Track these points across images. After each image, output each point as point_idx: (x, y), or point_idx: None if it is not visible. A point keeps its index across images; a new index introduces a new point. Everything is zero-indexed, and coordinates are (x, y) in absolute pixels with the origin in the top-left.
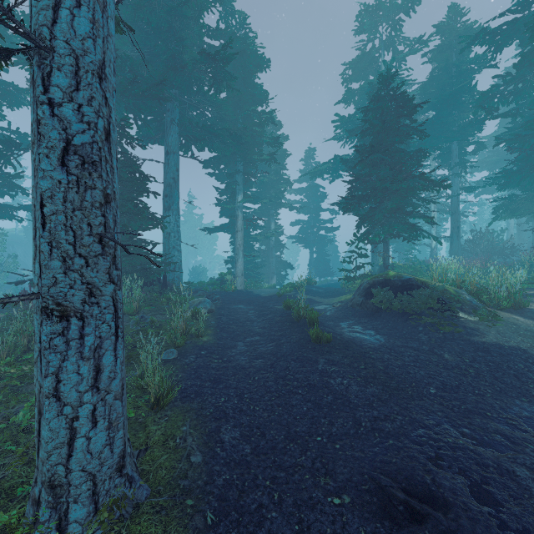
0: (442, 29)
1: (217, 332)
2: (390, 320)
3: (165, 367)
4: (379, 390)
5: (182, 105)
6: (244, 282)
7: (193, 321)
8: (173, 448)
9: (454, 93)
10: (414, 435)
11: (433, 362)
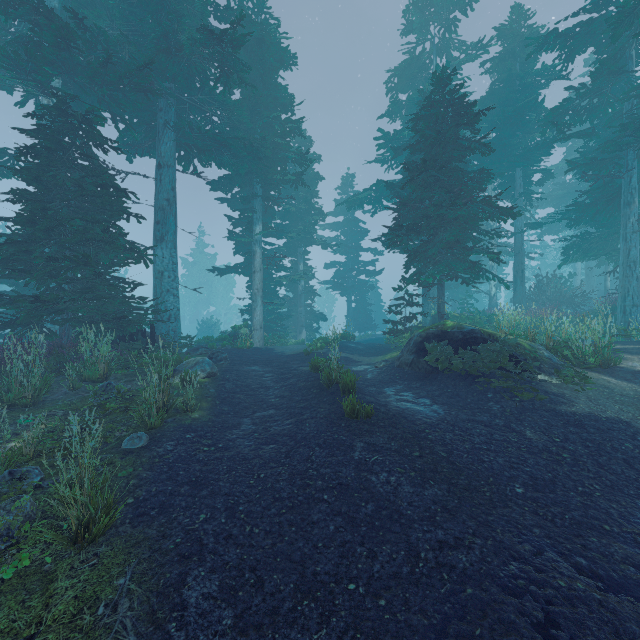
0: (504, 33)
1: (215, 404)
2: (449, 385)
3: (123, 462)
4: (442, 491)
5: (180, 105)
6: (263, 337)
7: (183, 389)
8: (86, 629)
9: (518, 109)
10: (504, 574)
11: (512, 443)
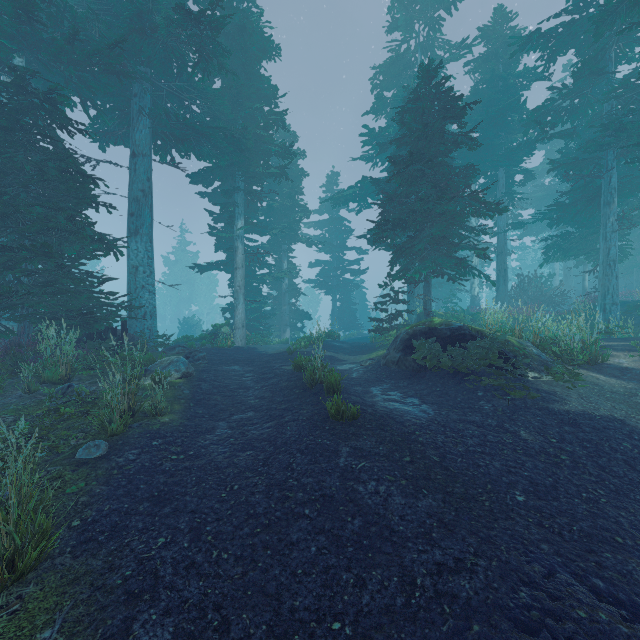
0: (487, 34)
1: (189, 407)
2: (437, 383)
3: (74, 476)
4: (437, 501)
5: (157, 91)
6: (245, 336)
7: (155, 391)
8: None
9: (501, 110)
10: (514, 604)
11: (508, 445)
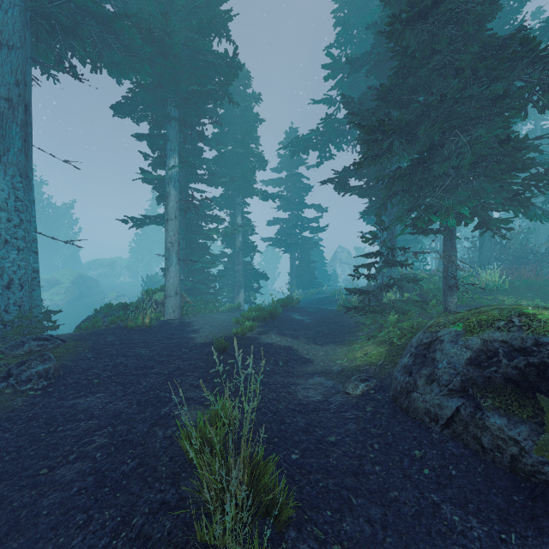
0: None
1: None
2: None
3: None
4: None
5: None
6: (179, 305)
7: None
8: None
9: None
10: None
11: None
